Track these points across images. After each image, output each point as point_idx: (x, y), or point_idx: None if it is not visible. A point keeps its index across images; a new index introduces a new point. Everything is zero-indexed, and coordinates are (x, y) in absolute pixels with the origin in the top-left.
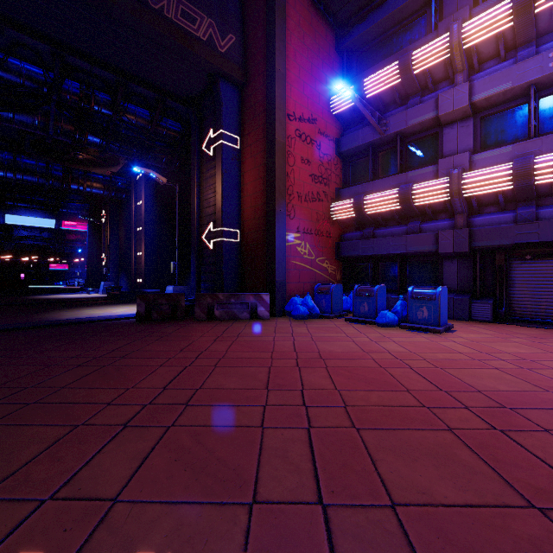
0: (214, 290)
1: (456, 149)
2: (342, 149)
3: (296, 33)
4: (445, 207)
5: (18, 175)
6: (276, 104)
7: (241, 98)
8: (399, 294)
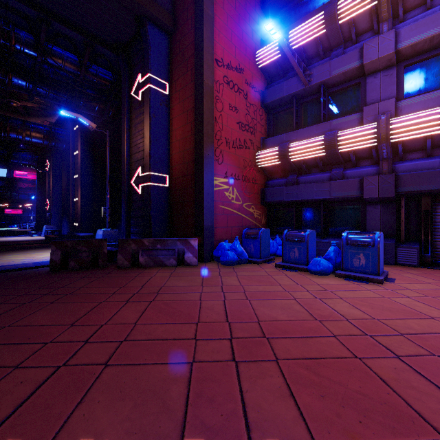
0: (143, 235)
1: (379, 97)
2: (267, 100)
3: None
4: (369, 154)
5: None
6: (204, 46)
7: (170, 45)
8: (322, 237)
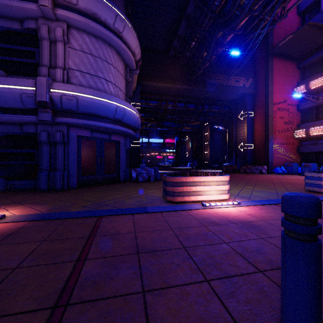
0: (243, 165)
1: None
2: (300, 108)
3: (277, 73)
4: None
5: (170, 129)
6: (269, 103)
7: (253, 98)
8: None
